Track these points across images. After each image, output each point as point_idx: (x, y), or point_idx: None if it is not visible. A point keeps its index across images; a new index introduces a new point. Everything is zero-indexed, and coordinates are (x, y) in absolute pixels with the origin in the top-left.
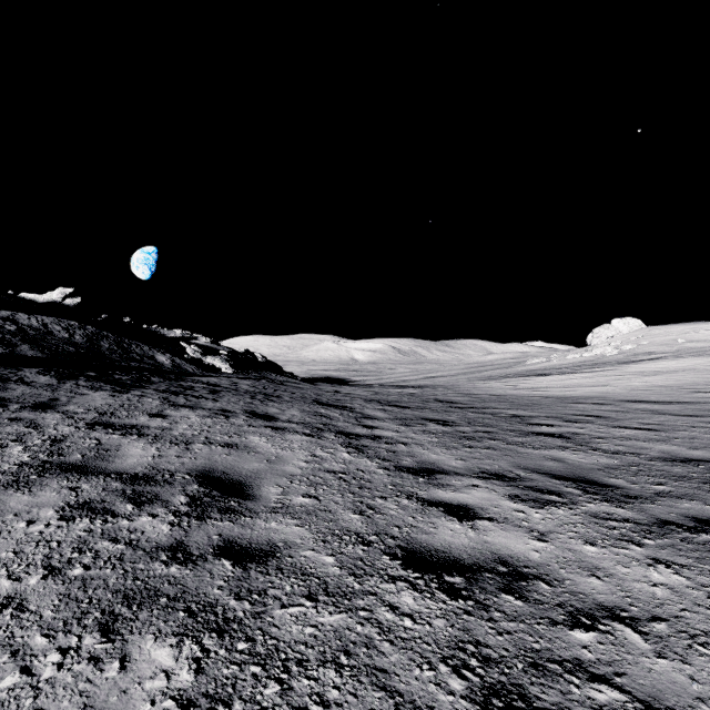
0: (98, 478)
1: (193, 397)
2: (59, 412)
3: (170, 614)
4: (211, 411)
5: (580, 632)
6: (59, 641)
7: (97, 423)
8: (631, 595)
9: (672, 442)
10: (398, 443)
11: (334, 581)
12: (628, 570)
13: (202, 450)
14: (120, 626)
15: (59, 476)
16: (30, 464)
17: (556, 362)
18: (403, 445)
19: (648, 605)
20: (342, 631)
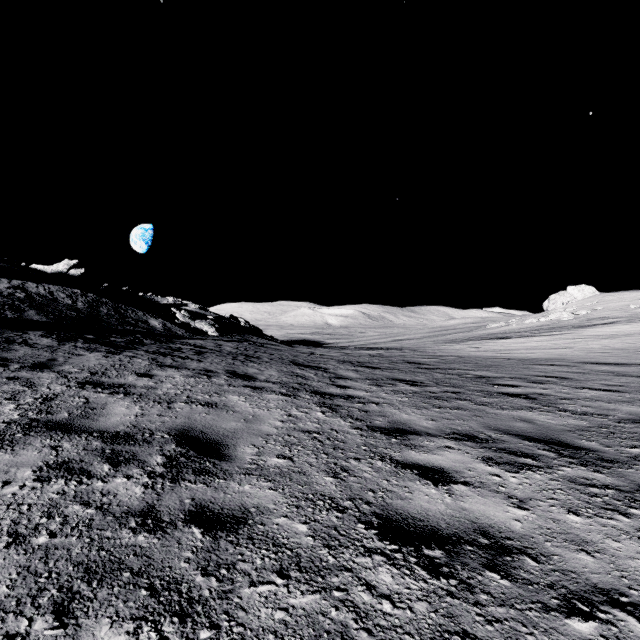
0: (80, 437)
1: (180, 358)
2: (54, 371)
3: (131, 592)
4: (195, 371)
5: (578, 622)
6: (7, 625)
7: (87, 382)
8: (628, 575)
9: (638, 403)
10: (370, 402)
11: (307, 554)
12: (619, 545)
13: (183, 409)
14: (76, 606)
15: (43, 434)
16: (18, 422)
17: (515, 326)
18: (375, 405)
19: None
20: (315, 617)
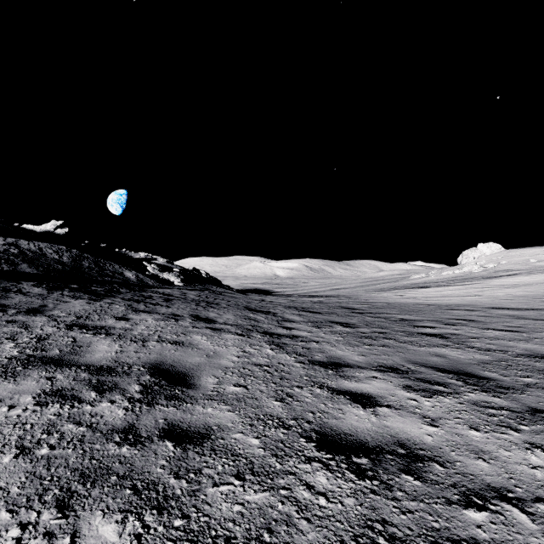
0: (70, 370)
1: (151, 304)
2: (46, 315)
3: (118, 491)
4: (164, 315)
5: (474, 512)
6: (20, 517)
7: (74, 324)
8: (515, 476)
9: (533, 341)
10: (311, 341)
11: (259, 462)
12: (509, 454)
13: (155, 347)
14: (74, 502)
15: (39, 368)
16: (18, 357)
17: (433, 277)
18: (315, 343)
19: (531, 486)
20: (265, 509)
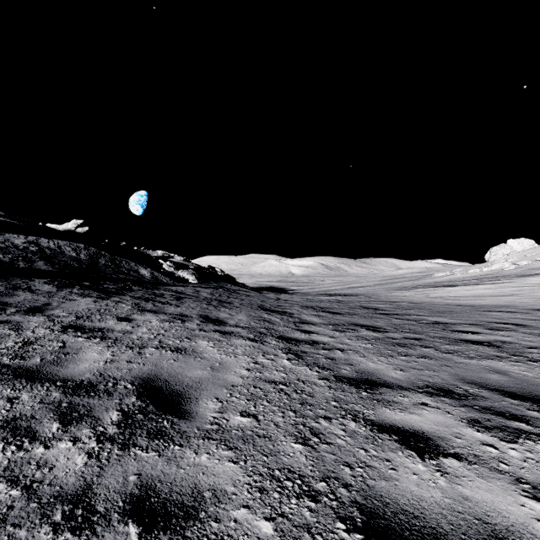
0: (42, 386)
1: (160, 303)
2: (45, 315)
3: None
4: (171, 315)
5: None
6: None
7: (71, 326)
8: None
9: None
10: (335, 349)
11: None
12: None
13: (152, 355)
14: None
15: (7, 383)
16: None
17: (459, 275)
18: (339, 351)
19: None
20: None
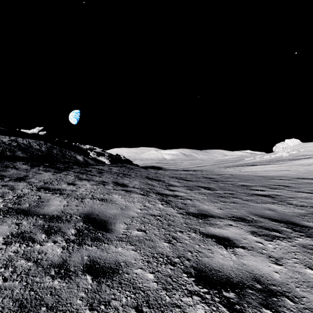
0: (32, 218)
1: (90, 175)
2: (26, 182)
3: None
4: (97, 182)
5: None
6: None
7: (42, 187)
8: None
9: None
10: (187, 199)
11: (153, 295)
12: None
13: (89, 202)
14: None
15: (13, 216)
16: (2, 209)
17: (258, 159)
18: (189, 200)
19: None
20: None
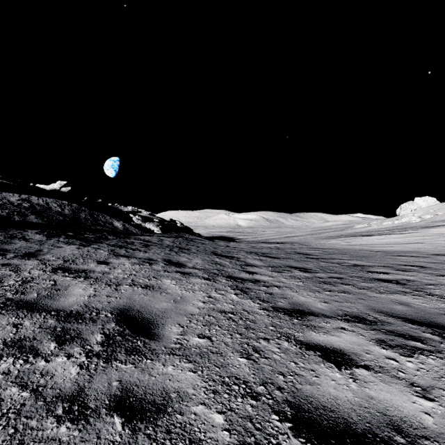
0: (40, 315)
1: (131, 249)
2: (38, 259)
3: None
4: (140, 259)
5: None
6: None
7: (59, 268)
8: None
9: None
10: (273, 286)
11: None
12: None
13: (126, 291)
14: None
15: (12, 313)
16: None
17: (375, 227)
18: (277, 288)
19: None
20: None
